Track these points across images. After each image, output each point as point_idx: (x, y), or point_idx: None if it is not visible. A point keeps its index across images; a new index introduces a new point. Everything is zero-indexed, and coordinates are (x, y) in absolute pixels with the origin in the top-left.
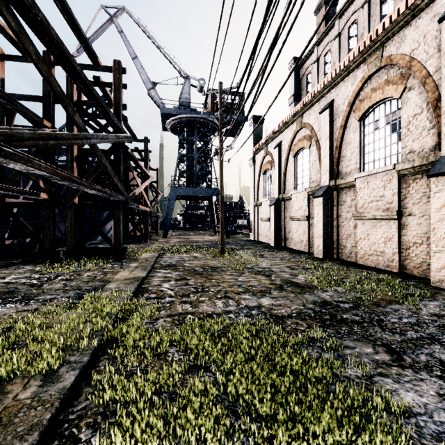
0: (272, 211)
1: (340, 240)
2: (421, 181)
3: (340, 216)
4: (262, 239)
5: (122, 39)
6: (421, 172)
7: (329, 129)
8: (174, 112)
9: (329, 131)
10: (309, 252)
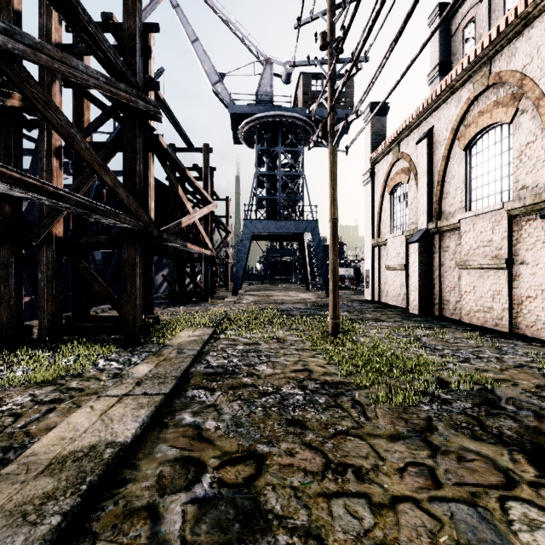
0: (414, 253)
1: None
2: None
3: None
4: (388, 300)
5: (177, 16)
6: None
7: None
8: (248, 111)
9: None
10: (510, 332)
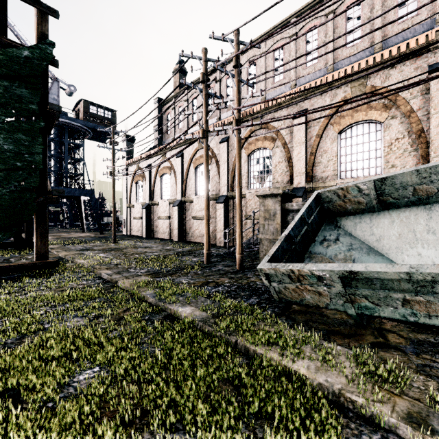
0: (144, 212)
1: (186, 230)
2: (216, 203)
3: (186, 217)
4: (135, 233)
5: None
6: (216, 200)
7: (181, 169)
8: None
9: (181, 170)
10: (170, 239)
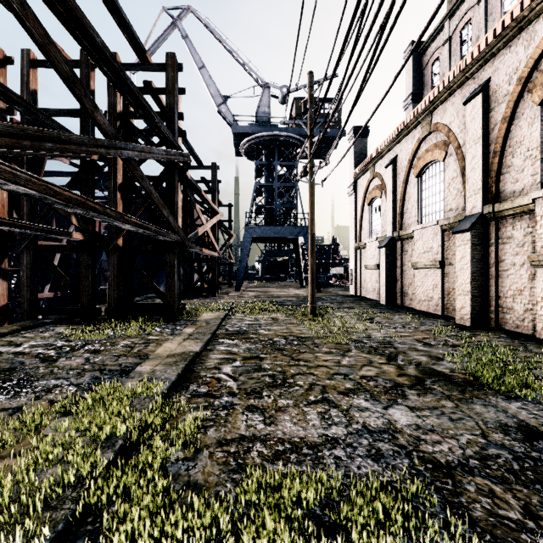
0: (382, 255)
1: (501, 299)
2: None
3: (501, 261)
4: (367, 294)
5: (186, 46)
6: None
7: (481, 126)
8: (249, 131)
9: (481, 129)
10: (443, 314)
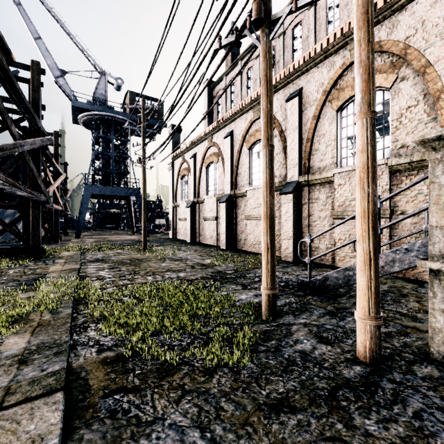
0: (188, 212)
1: (238, 235)
2: (279, 196)
3: (238, 217)
4: (180, 237)
5: (19, 12)
6: (279, 190)
7: (230, 152)
8: (88, 108)
9: (230, 153)
10: (217, 245)
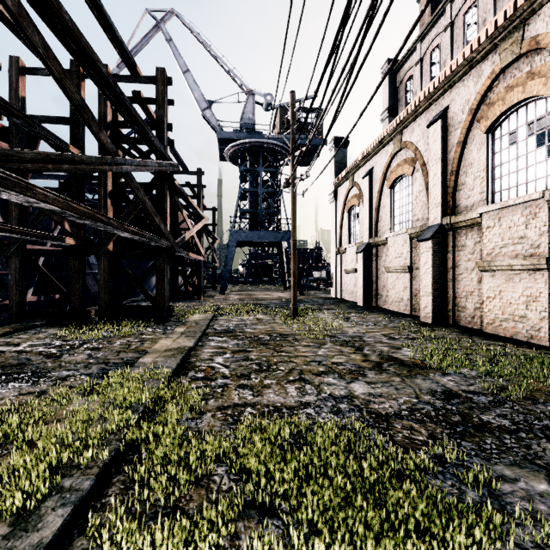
0: (360, 260)
1: (457, 299)
2: None
3: (457, 266)
4: (346, 296)
5: (170, 49)
6: None
7: (441, 148)
8: (234, 137)
9: (441, 150)
10: (411, 314)
